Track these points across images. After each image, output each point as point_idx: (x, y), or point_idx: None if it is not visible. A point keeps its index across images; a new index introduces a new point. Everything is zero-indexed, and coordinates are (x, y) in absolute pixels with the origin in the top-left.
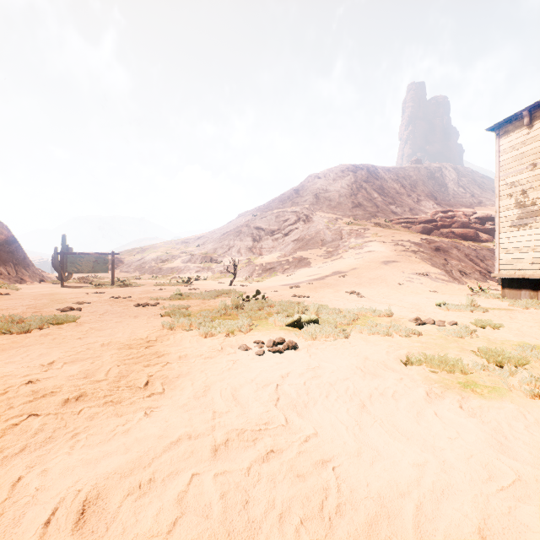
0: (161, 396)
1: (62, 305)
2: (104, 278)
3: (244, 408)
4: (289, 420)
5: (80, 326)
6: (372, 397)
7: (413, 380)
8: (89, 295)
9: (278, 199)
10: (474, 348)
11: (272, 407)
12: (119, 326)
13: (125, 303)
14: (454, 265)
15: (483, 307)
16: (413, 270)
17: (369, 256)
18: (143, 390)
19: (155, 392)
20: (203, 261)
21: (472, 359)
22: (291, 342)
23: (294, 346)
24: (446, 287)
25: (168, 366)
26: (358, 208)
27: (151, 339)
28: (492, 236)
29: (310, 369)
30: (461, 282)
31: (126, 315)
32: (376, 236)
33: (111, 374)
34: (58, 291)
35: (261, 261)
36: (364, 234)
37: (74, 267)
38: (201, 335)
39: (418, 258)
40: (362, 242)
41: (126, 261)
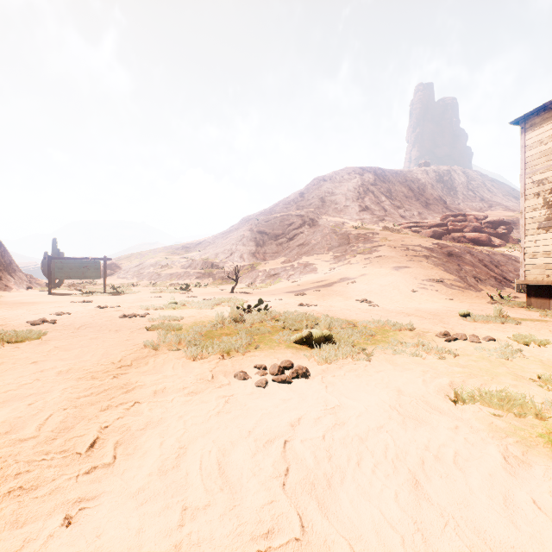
0: (108, 470)
1: (37, 316)
2: (99, 285)
3: (234, 494)
4: (307, 521)
5: (44, 345)
6: (425, 465)
7: (472, 430)
8: (73, 304)
9: (283, 202)
10: (531, 374)
11: (279, 492)
12: (92, 345)
13: (110, 313)
14: (468, 271)
15: (512, 318)
16: (426, 276)
17: (378, 261)
18: (84, 457)
19: (99, 464)
20: (204, 267)
21: (535, 391)
22: (301, 367)
23: (304, 373)
24: (463, 294)
25: (135, 408)
26: (365, 212)
27: (125, 363)
28: (505, 241)
29: (328, 410)
30: (477, 289)
31: (106, 330)
32: (385, 241)
33: (49, 425)
34: (42, 299)
35: (264, 267)
36: (373, 239)
37: (63, 273)
38: (188, 357)
39: (430, 264)
40: (370, 247)
41: (124, 266)
